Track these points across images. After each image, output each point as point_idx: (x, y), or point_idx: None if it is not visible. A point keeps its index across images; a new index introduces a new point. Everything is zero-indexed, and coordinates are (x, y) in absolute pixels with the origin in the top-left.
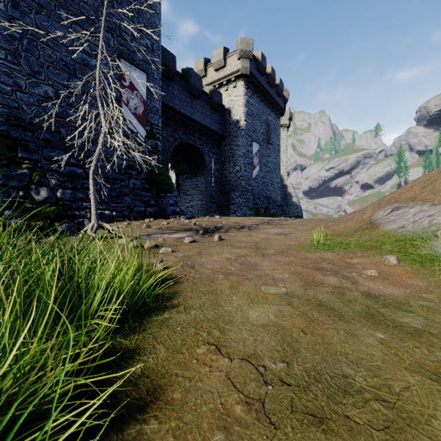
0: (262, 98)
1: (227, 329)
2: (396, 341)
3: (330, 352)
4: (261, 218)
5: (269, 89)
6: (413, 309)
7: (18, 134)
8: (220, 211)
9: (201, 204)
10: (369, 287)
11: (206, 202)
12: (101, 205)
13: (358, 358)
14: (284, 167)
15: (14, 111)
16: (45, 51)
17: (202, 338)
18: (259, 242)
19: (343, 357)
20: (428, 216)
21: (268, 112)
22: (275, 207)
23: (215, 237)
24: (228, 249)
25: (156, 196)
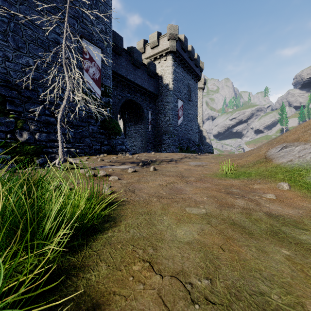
0: (184, 68)
1: (159, 246)
2: (299, 257)
3: (246, 268)
4: (184, 154)
5: (190, 62)
6: (307, 227)
7: (6, 92)
8: (155, 149)
9: (141, 144)
10: (270, 208)
11: (145, 142)
12: (68, 144)
13: (270, 275)
14: (200, 118)
15: (4, 75)
16: (26, 32)
17: (138, 255)
18: (183, 172)
19: (257, 273)
20: (310, 152)
21: (189, 78)
22: (194, 146)
23: (151, 168)
24: (160, 177)
25: (108, 138)
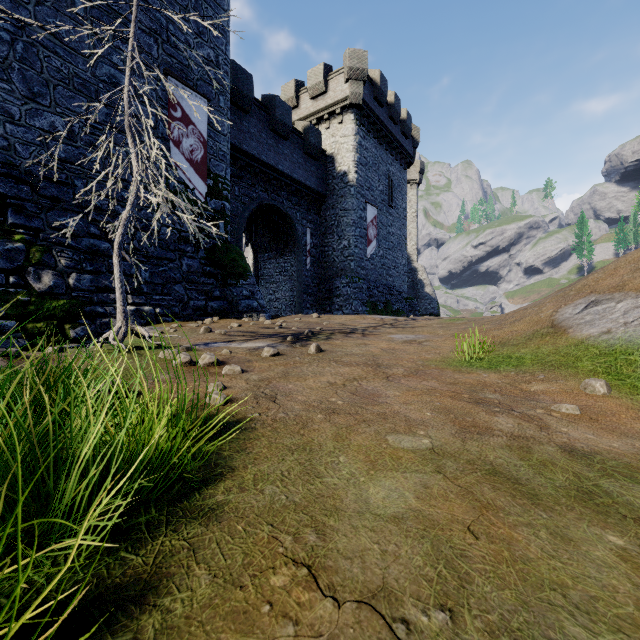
0: (380, 139)
1: (329, 528)
2: None
3: (530, 582)
4: (380, 318)
5: (392, 127)
6: None
7: (8, 189)
8: (319, 307)
9: (291, 297)
10: (570, 436)
11: (298, 293)
12: (138, 298)
13: (588, 597)
14: (413, 243)
15: (2, 153)
16: (50, 62)
17: (284, 549)
18: (379, 356)
19: (558, 594)
20: None
21: (390, 161)
22: (401, 301)
23: (310, 347)
24: (331, 368)
25: (222, 283)
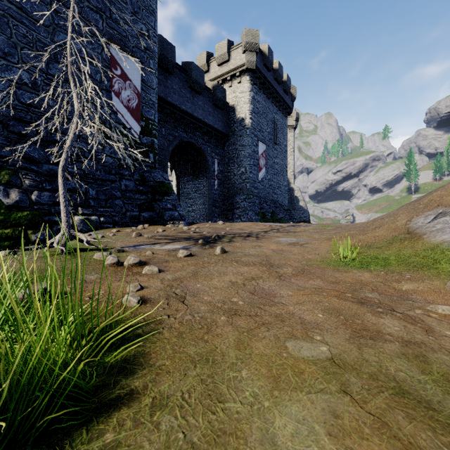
0: (268, 95)
1: None
2: None
3: None
4: (269, 224)
5: (276, 86)
6: None
7: None
8: (224, 216)
9: (203, 209)
10: None
11: (208, 206)
12: (86, 210)
13: None
14: (291, 170)
15: None
16: (18, 29)
17: None
18: (271, 256)
19: None
20: None
21: (275, 111)
22: (283, 212)
23: (216, 249)
24: (233, 267)
25: (151, 199)
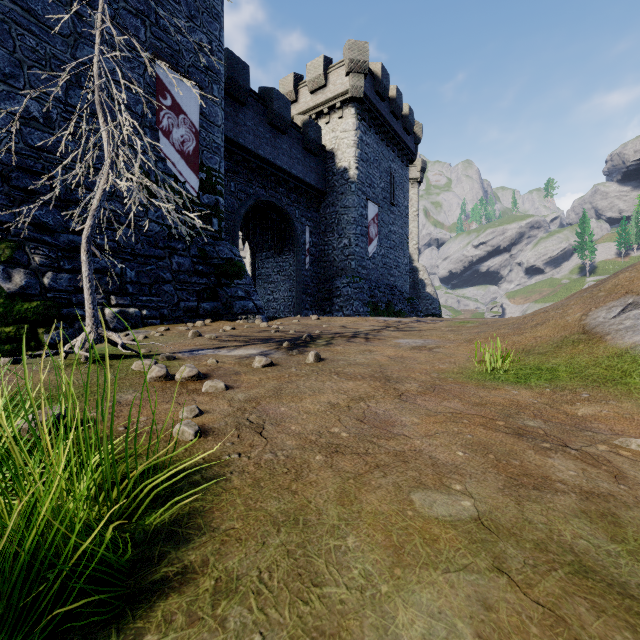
0: (382, 135)
1: None
2: None
3: None
4: (383, 320)
5: (393, 122)
6: None
7: None
8: (319, 308)
9: (289, 297)
10: None
11: (297, 293)
12: (122, 299)
13: None
14: (414, 242)
15: None
16: (24, 40)
17: None
18: (387, 366)
19: None
20: None
21: (391, 157)
22: (403, 301)
23: (309, 356)
24: (332, 382)
25: (215, 283)
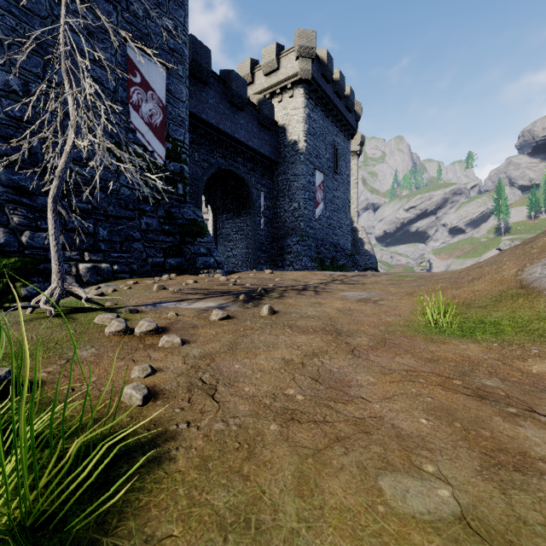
0: (327, 112)
1: None
2: None
3: None
4: (330, 273)
5: (337, 102)
6: None
7: None
8: (272, 263)
9: (246, 254)
10: None
11: (253, 250)
12: (95, 255)
13: None
14: (354, 206)
15: None
16: (5, 21)
17: None
18: (337, 319)
19: None
20: None
21: (335, 132)
22: (345, 257)
23: (263, 309)
24: (286, 336)
25: (180, 241)
